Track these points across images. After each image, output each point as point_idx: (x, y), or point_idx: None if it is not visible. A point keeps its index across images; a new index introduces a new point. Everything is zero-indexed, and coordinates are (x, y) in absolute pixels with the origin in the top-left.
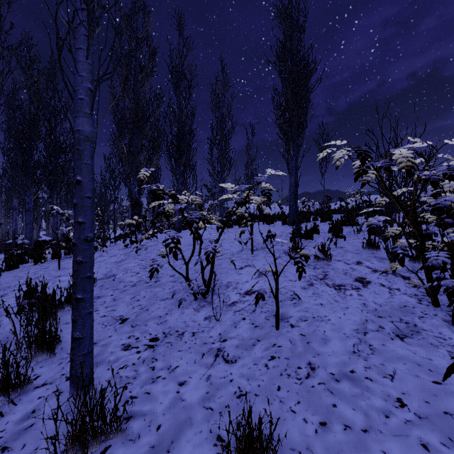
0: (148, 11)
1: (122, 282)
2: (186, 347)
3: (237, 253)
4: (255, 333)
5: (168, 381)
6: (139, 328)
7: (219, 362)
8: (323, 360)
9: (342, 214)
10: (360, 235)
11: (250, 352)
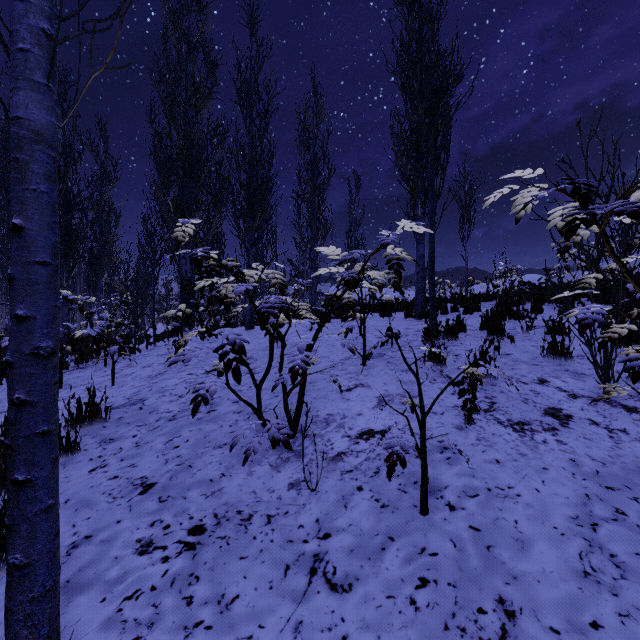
0: (206, 4)
1: (154, 413)
2: (256, 549)
3: (341, 363)
4: (383, 520)
5: (216, 635)
6: (172, 505)
7: (318, 589)
8: (528, 592)
9: (492, 302)
10: (531, 334)
11: (378, 565)
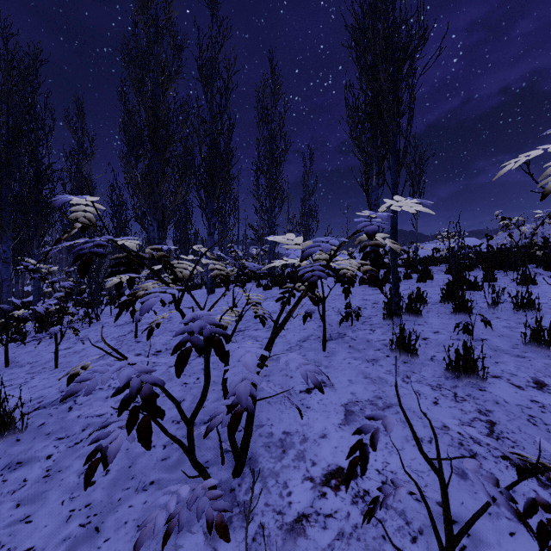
0: None
1: (83, 416)
2: None
3: (298, 347)
4: None
5: None
6: None
7: None
8: None
9: (439, 266)
10: (497, 310)
11: None
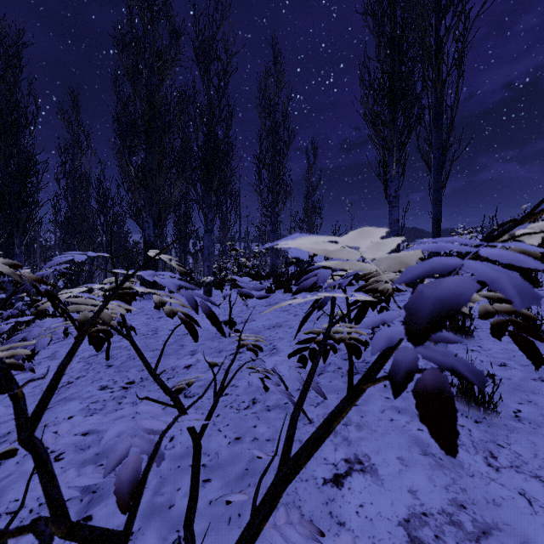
0: None
1: None
2: None
3: None
4: None
5: None
6: None
7: None
8: None
9: None
10: None
11: None
